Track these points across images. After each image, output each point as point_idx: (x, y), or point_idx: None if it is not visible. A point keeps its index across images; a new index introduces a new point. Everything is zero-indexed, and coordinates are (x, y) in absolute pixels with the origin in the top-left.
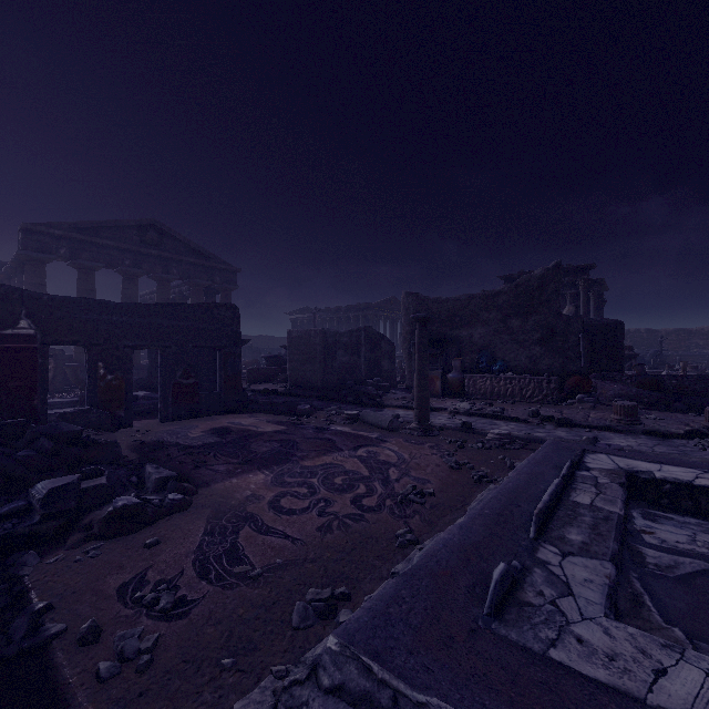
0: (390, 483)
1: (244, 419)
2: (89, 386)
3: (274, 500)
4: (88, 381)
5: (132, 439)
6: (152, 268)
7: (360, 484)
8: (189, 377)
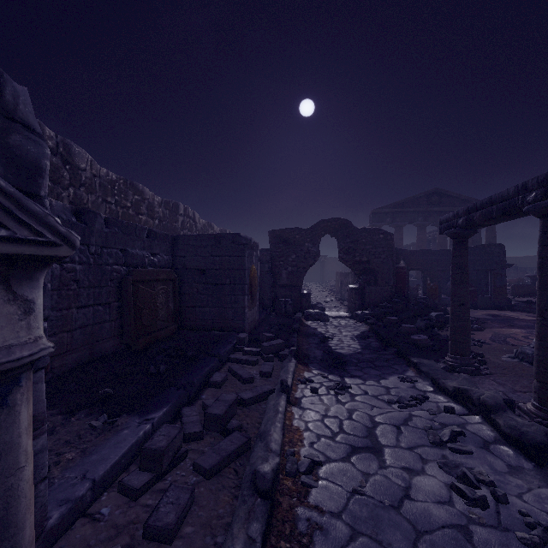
0: None
1: (508, 313)
2: (423, 288)
3: (524, 336)
4: (422, 286)
5: None
6: (434, 219)
7: None
8: (471, 286)
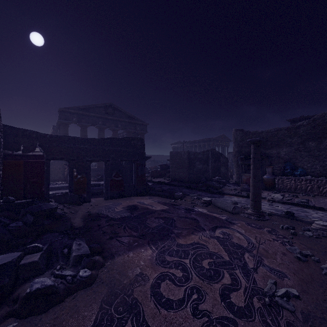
0: (250, 273)
1: (146, 200)
2: (69, 181)
3: (155, 283)
4: (68, 178)
5: (86, 210)
6: (110, 125)
7: (224, 271)
8: (119, 176)
